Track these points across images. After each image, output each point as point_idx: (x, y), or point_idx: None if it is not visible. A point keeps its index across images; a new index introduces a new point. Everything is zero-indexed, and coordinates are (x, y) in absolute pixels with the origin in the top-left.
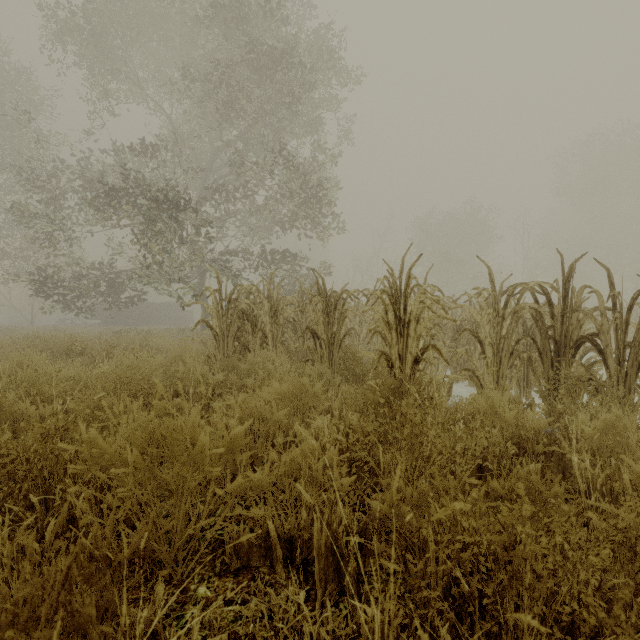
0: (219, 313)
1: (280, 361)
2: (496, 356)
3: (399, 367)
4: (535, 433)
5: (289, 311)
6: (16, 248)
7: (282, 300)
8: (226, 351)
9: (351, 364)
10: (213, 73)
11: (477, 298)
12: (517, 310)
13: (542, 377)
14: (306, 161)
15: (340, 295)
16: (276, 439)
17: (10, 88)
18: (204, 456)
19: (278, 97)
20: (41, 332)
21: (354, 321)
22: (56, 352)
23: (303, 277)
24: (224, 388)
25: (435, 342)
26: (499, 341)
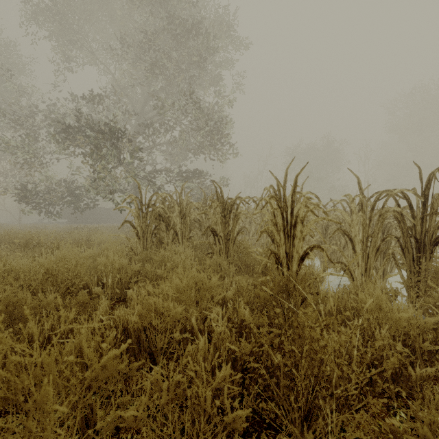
0: (139, 215)
1: (185, 255)
2: (365, 251)
3: (286, 264)
4: (420, 331)
5: (195, 214)
6: (7, 169)
7: (190, 205)
8: (145, 245)
9: (243, 256)
10: (142, 40)
11: (351, 203)
12: (383, 213)
13: (408, 271)
14: (210, 105)
15: (234, 201)
16: (173, 335)
17: (1, 56)
18: (48, 410)
19: (190, 58)
20: (23, 228)
21: (245, 221)
22: (18, 245)
23: (208, 189)
24: (140, 276)
25: (307, 237)
26: (367, 239)
